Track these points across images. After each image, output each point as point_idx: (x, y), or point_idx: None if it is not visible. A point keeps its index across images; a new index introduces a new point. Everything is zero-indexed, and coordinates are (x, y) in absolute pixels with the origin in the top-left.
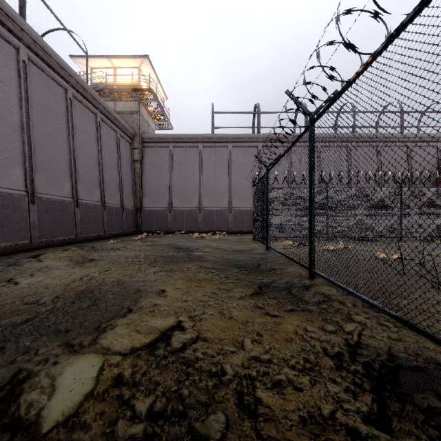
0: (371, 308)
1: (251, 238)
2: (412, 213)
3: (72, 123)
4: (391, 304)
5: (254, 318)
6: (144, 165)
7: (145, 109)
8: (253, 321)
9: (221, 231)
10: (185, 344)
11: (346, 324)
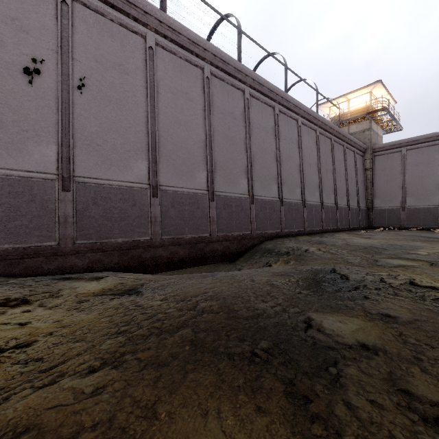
0: None
1: None
2: None
3: (333, 158)
4: None
5: None
6: (374, 171)
7: (375, 123)
8: None
9: None
10: None
11: None
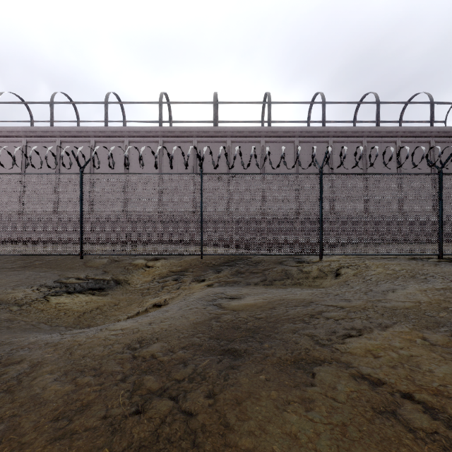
0: None
1: None
2: None
3: None
4: None
5: None
6: None
7: None
8: None
9: None
10: None
11: None
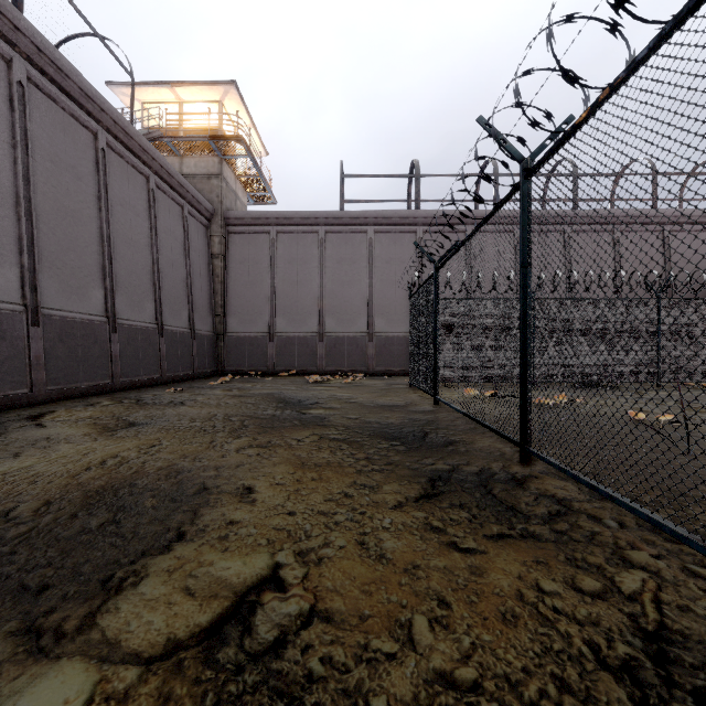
0: (657, 531)
1: (407, 383)
2: (677, 342)
3: (105, 191)
4: (693, 523)
5: (429, 558)
6: (229, 263)
7: (231, 171)
8: (428, 566)
9: (356, 371)
10: (285, 630)
11: (622, 575)
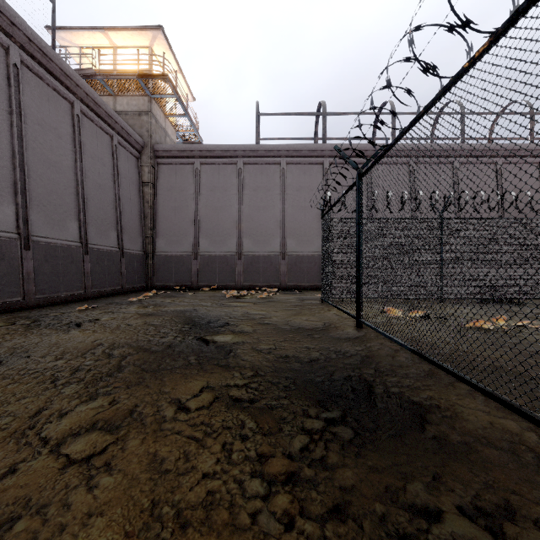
0: None
1: (317, 298)
2: None
3: (18, 107)
4: None
5: None
6: (158, 190)
7: (161, 111)
8: None
9: (270, 286)
10: None
11: None
